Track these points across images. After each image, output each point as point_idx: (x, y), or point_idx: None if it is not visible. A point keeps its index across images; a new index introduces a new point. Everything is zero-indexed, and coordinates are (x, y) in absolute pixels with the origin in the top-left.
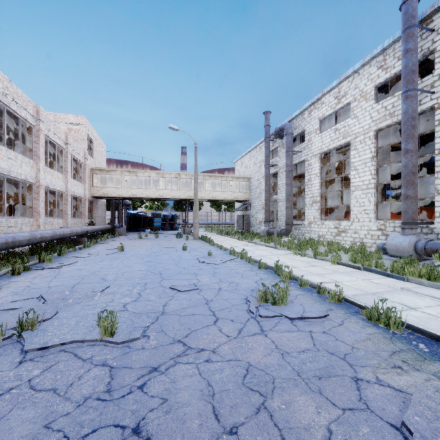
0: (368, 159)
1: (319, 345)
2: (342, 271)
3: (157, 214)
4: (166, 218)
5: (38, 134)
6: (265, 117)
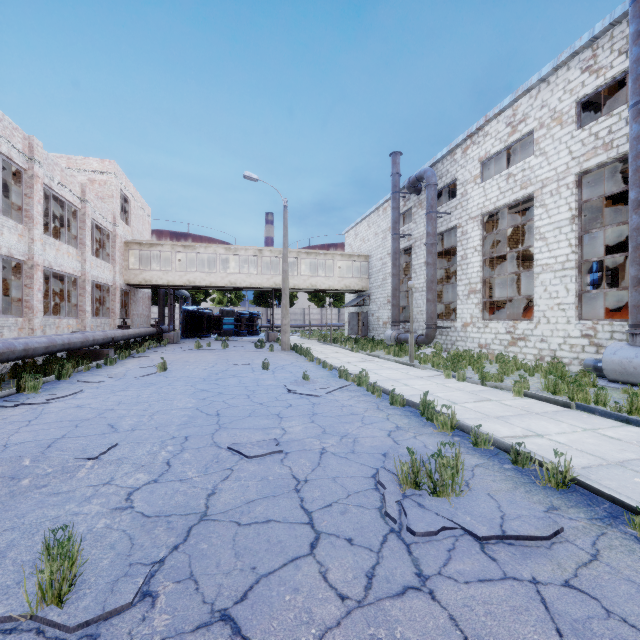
0: (564, 221)
1: (573, 637)
2: (539, 412)
3: (228, 312)
4: (241, 317)
5: (32, 183)
6: (392, 162)
